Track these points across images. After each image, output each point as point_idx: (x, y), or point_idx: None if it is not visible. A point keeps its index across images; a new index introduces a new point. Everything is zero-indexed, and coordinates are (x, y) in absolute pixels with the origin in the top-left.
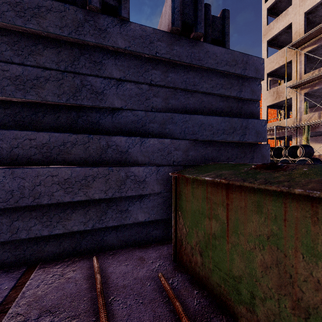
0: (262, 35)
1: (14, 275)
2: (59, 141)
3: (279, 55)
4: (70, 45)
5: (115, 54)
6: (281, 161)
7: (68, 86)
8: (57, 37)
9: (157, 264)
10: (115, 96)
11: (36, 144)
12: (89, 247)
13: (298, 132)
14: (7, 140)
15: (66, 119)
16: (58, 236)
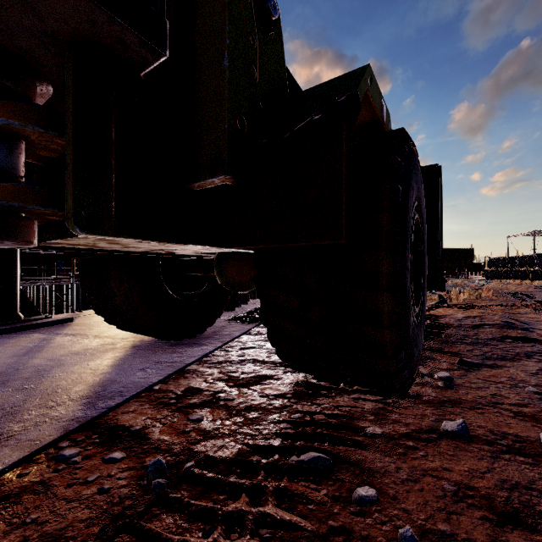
0: None
1: None
2: None
3: None
4: None
5: None
6: (524, 271)
7: None
8: None
9: None
10: None
11: None
12: None
13: None
14: None
15: None
16: None
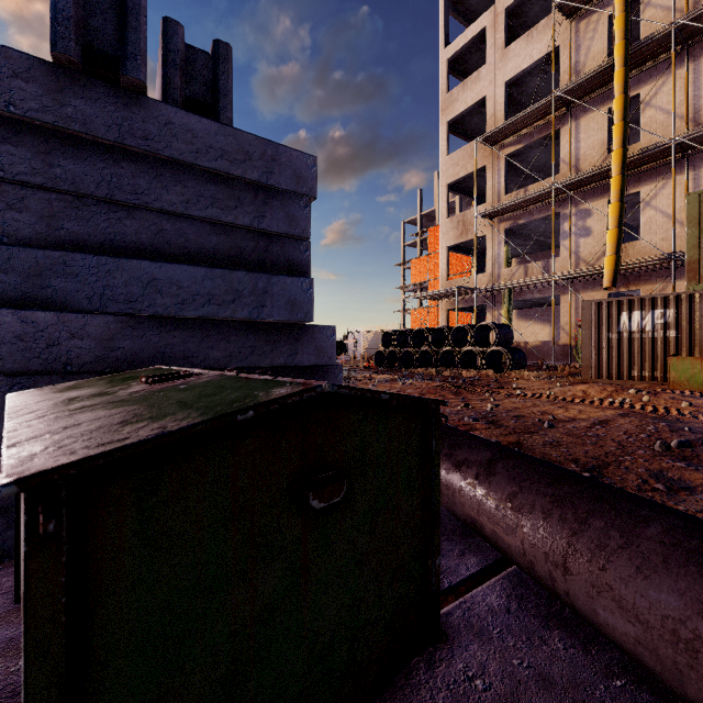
0: (440, 109)
1: None
2: None
3: (467, 153)
4: None
5: None
6: (464, 353)
7: None
8: None
9: None
10: None
11: None
12: None
13: (496, 299)
14: None
15: None
16: None
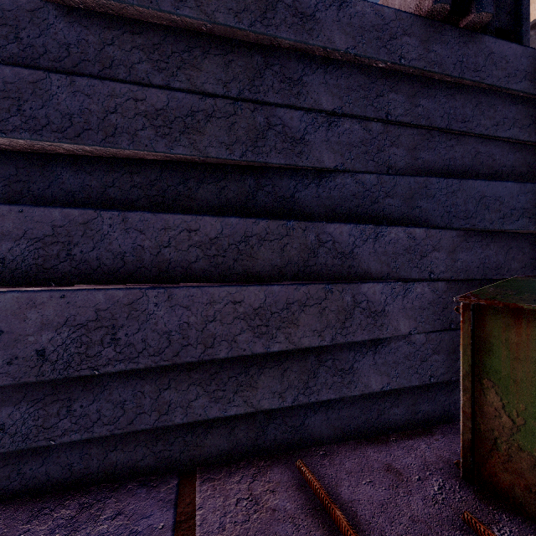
0: None
1: (164, 496)
2: (238, 233)
3: None
4: (247, 49)
5: (325, 63)
6: None
7: (244, 128)
8: (226, 34)
9: (435, 486)
10: (324, 146)
11: (200, 240)
12: (280, 438)
13: None
14: (152, 233)
15: (237, 193)
16: (226, 417)
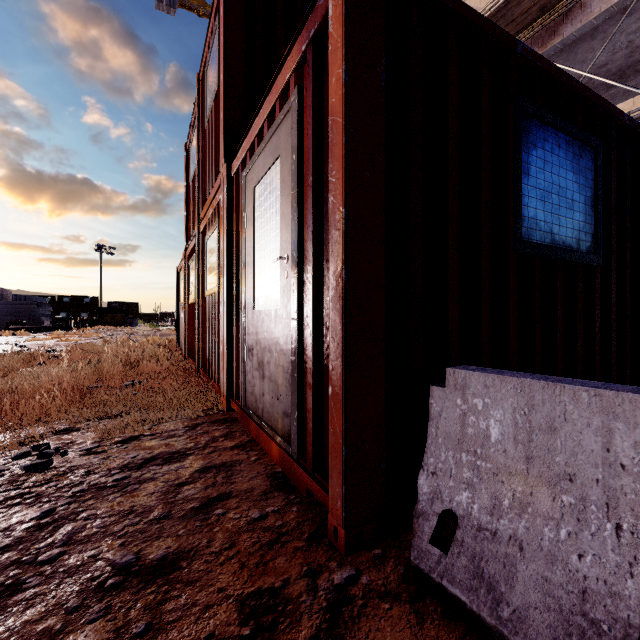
0: None
1: None
2: None
3: None
4: None
5: (2, 305)
6: None
7: None
8: None
9: None
10: (2, 311)
11: None
12: None
13: None
14: None
15: None
16: None
